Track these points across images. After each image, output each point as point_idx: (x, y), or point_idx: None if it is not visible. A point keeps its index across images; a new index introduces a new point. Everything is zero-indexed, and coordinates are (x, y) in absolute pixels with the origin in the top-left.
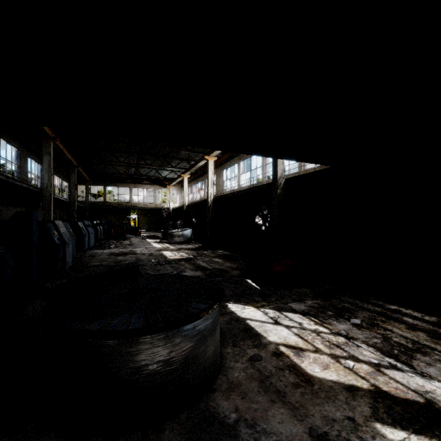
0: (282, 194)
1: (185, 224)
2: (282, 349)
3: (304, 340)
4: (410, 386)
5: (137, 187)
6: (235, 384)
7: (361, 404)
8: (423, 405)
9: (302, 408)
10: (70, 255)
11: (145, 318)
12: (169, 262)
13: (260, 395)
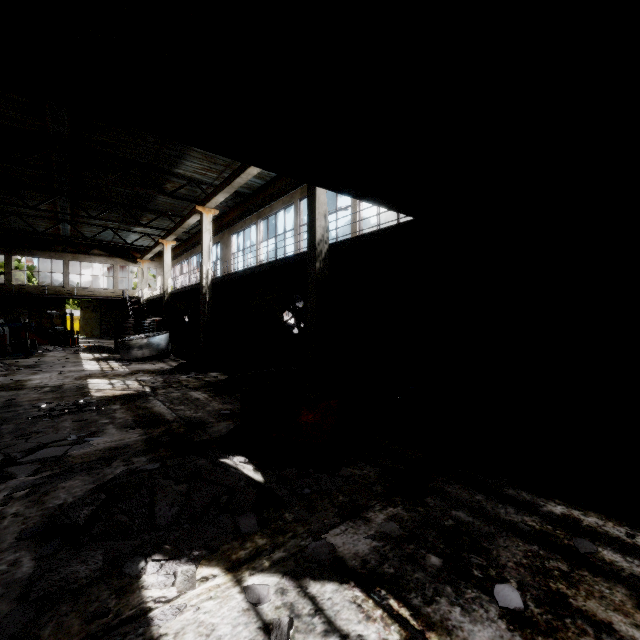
0: (323, 271)
1: (164, 326)
2: None
3: None
4: None
5: (79, 259)
6: None
7: None
8: None
9: None
10: None
11: None
12: (80, 407)
13: None
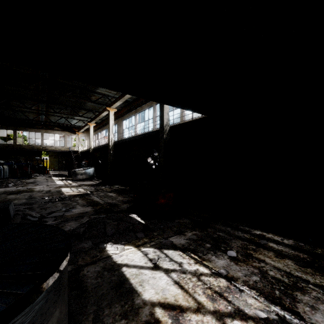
0: (167, 139)
1: (90, 164)
2: (158, 314)
3: (184, 291)
4: None
5: (48, 132)
6: None
7: None
8: None
9: None
10: None
11: None
12: (62, 198)
13: None
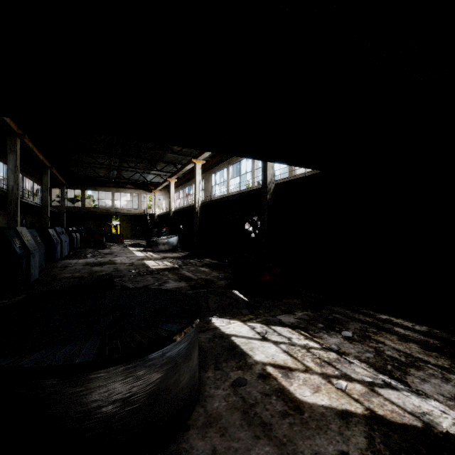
0: (271, 200)
1: (171, 232)
2: (269, 370)
3: (293, 358)
4: (406, 408)
5: (119, 191)
6: (214, 418)
7: (355, 433)
8: (421, 430)
9: (290, 444)
10: (36, 267)
11: (100, 346)
12: (150, 272)
13: (243, 430)
